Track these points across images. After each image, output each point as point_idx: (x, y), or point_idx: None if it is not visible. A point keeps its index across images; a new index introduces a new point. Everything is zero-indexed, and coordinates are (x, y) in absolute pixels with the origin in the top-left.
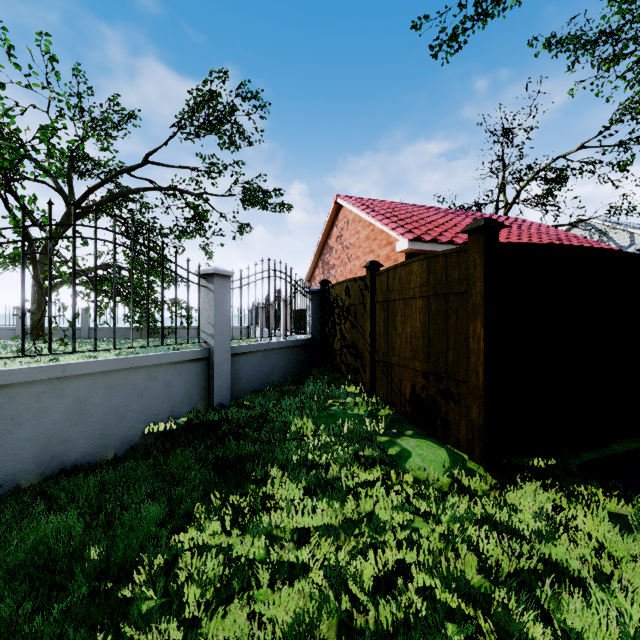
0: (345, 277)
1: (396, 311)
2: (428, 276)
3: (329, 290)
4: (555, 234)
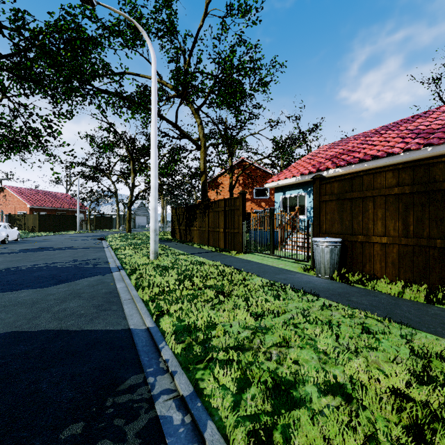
0: (8, 209)
1: (29, 219)
2: (33, 216)
3: (12, 215)
4: (72, 202)
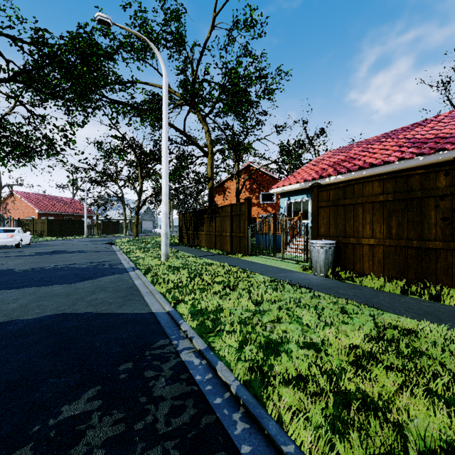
0: (16, 214)
1: (38, 224)
2: (42, 221)
3: (21, 220)
4: (79, 207)
